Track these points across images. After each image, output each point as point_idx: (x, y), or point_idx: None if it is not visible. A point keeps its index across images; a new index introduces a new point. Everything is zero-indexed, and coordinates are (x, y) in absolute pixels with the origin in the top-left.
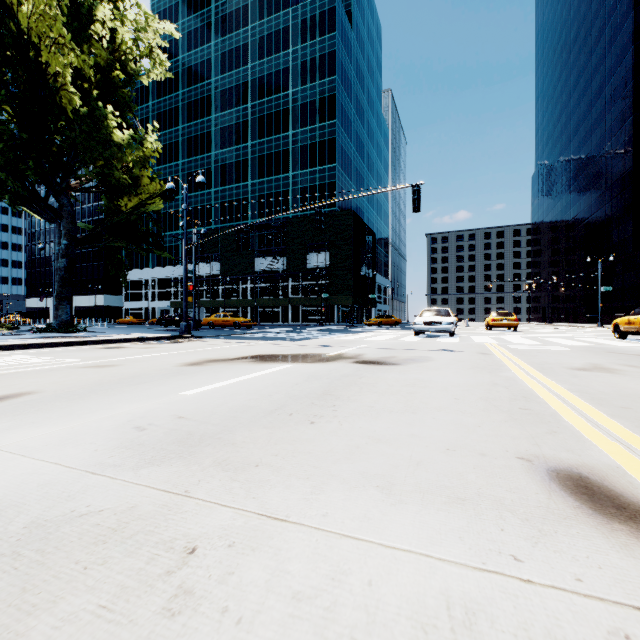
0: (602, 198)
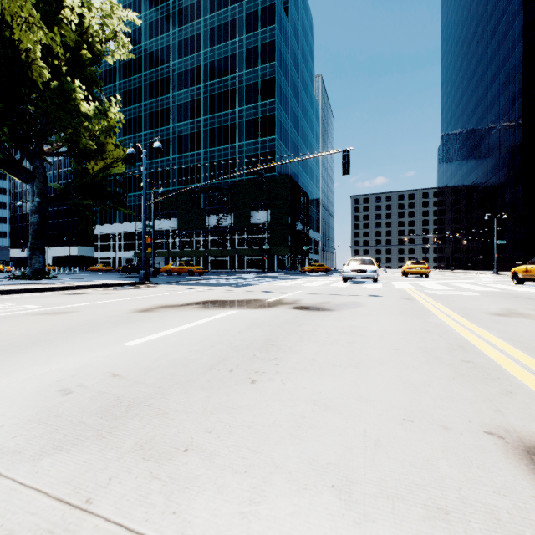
0: (496, 166)
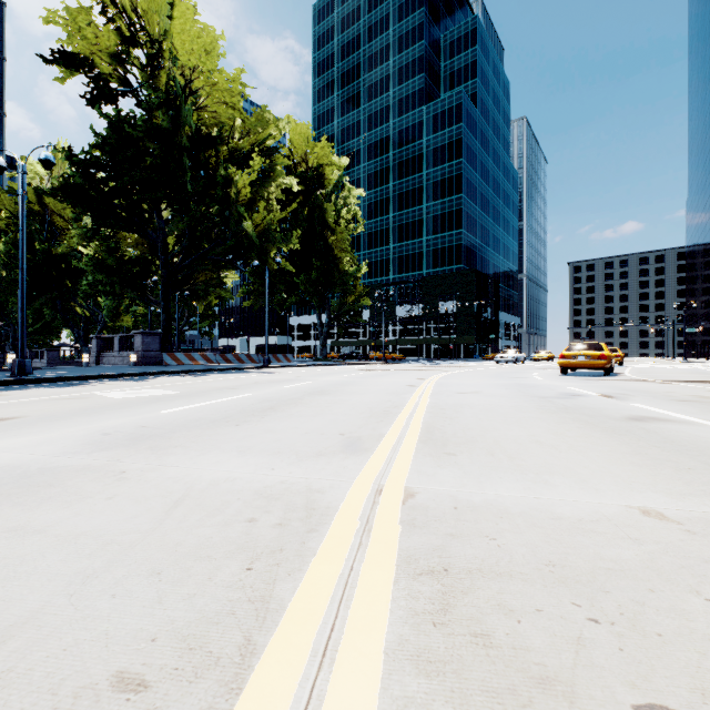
0: None
